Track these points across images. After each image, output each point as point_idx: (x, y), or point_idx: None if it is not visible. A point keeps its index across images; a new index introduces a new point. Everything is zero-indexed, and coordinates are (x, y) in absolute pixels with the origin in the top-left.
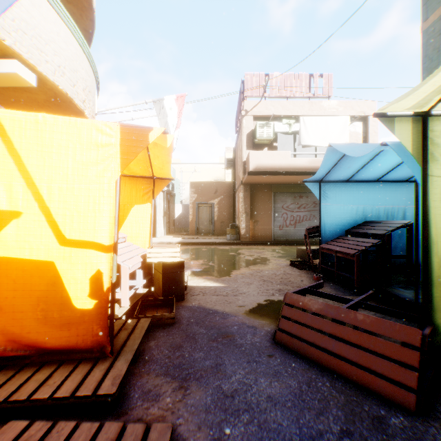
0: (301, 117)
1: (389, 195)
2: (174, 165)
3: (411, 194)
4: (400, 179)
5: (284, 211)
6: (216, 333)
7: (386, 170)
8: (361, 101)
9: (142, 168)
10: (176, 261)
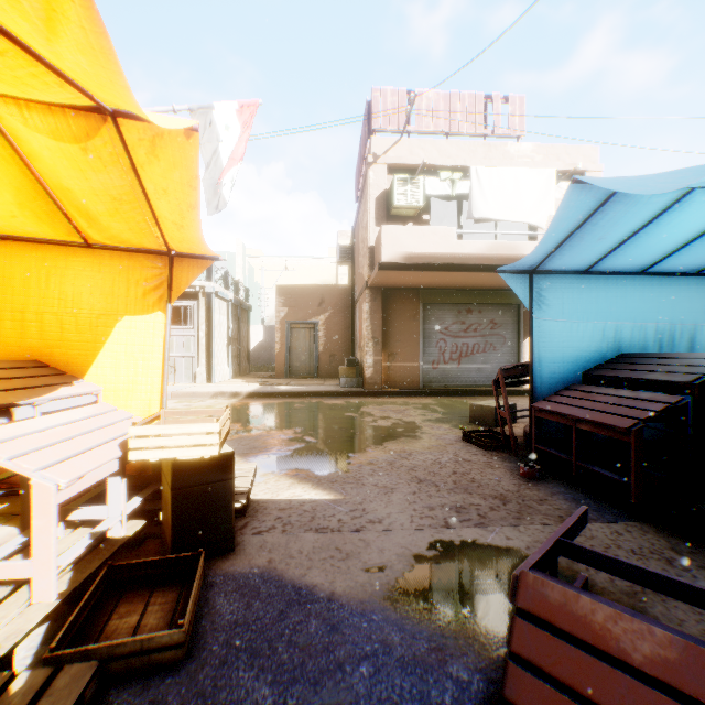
0: (473, 168)
1: (665, 301)
2: (252, 260)
3: (704, 300)
4: (685, 270)
5: (441, 337)
6: (304, 703)
7: (669, 248)
8: (572, 146)
9: (133, 225)
10: (210, 456)
